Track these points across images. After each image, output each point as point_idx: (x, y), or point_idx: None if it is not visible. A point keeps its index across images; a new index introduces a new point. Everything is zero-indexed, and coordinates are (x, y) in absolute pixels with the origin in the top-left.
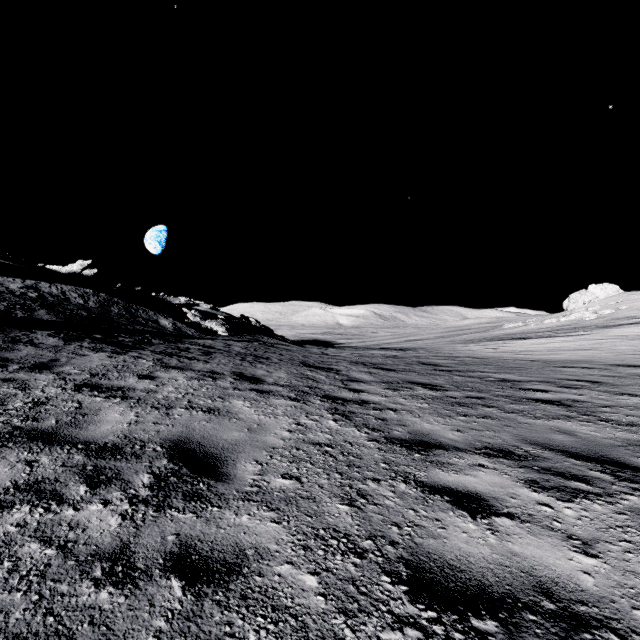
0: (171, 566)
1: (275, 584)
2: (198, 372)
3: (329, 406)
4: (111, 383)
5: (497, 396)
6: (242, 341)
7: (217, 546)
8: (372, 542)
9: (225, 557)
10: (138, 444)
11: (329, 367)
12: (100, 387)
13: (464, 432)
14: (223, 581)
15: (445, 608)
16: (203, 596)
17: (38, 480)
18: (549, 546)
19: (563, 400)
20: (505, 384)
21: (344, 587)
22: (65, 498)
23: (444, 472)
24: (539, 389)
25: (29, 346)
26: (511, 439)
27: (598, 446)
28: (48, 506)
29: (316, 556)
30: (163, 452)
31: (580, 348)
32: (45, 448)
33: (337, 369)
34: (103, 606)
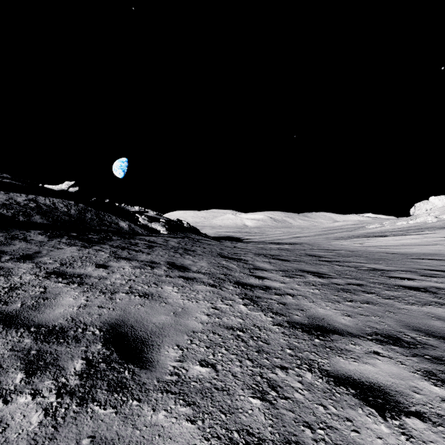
0: None
1: None
2: (141, 262)
3: (240, 291)
4: (74, 271)
5: (373, 283)
6: (177, 237)
7: None
8: None
9: None
10: (81, 327)
11: (239, 258)
12: (64, 274)
13: (353, 317)
14: None
15: None
16: None
17: None
18: None
19: (428, 287)
20: (376, 273)
21: None
22: None
23: (344, 360)
24: (405, 277)
25: (22, 242)
26: (395, 325)
27: None
28: None
29: None
30: (100, 336)
31: (428, 244)
32: (3, 331)
33: (245, 259)
34: None
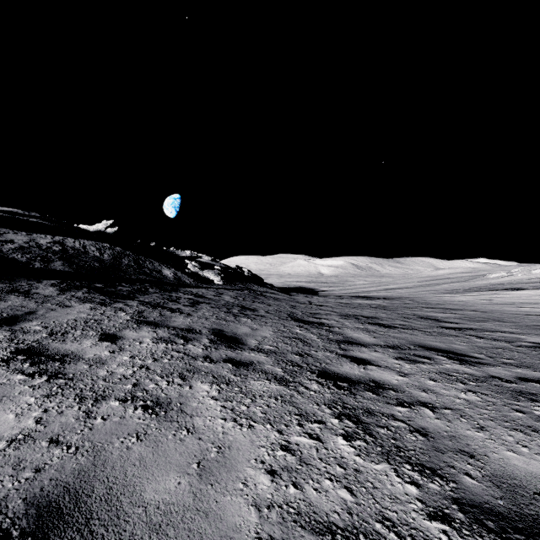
0: None
1: None
2: (172, 330)
3: (331, 396)
4: (60, 347)
5: None
6: (234, 289)
7: None
8: None
9: None
10: None
11: (319, 321)
12: (41, 354)
13: None
14: None
15: None
16: None
17: None
18: None
19: None
20: None
21: None
22: None
23: None
24: None
25: (21, 296)
26: None
27: None
28: None
29: None
30: None
31: None
32: None
33: (328, 324)
34: None
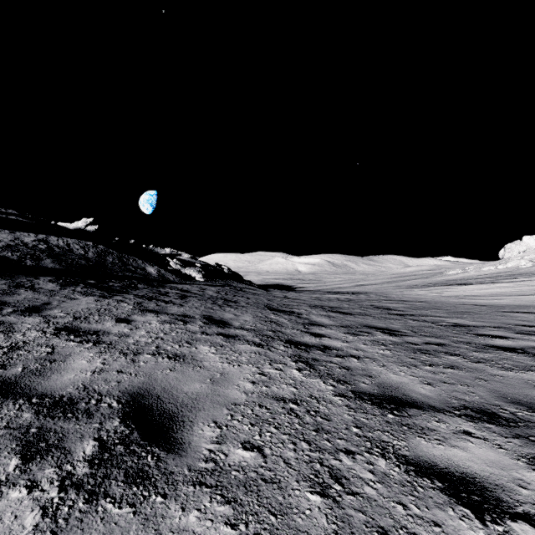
0: None
1: None
2: (171, 315)
3: (292, 352)
4: (89, 326)
5: (457, 342)
6: (215, 286)
7: None
8: None
9: None
10: (95, 398)
11: (291, 310)
12: (78, 331)
13: (435, 386)
14: None
15: None
16: None
17: None
18: None
19: (526, 348)
20: (460, 329)
21: None
22: None
23: (426, 442)
24: (497, 335)
25: (29, 290)
26: (489, 396)
27: None
28: None
29: None
30: (118, 409)
31: (522, 293)
32: None
33: (298, 312)
34: None
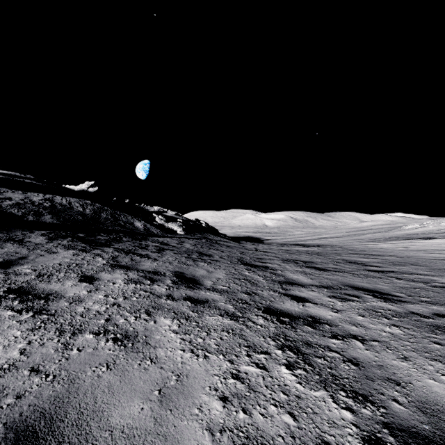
0: None
1: None
2: (141, 272)
3: (275, 329)
4: (46, 287)
5: None
6: (193, 238)
7: None
8: None
9: None
10: None
11: (264, 265)
12: (29, 293)
13: None
14: None
15: None
16: None
17: None
18: None
19: None
20: None
21: None
22: None
23: None
24: None
25: (15, 244)
26: None
27: None
28: None
29: None
30: None
31: None
32: None
33: (272, 268)
34: None
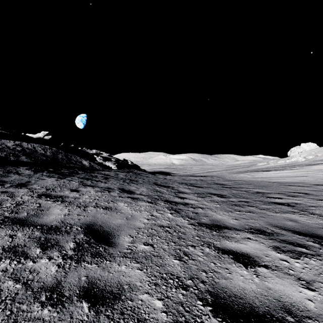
0: (83, 294)
1: (139, 305)
2: (101, 188)
3: (168, 206)
4: (56, 194)
5: (255, 201)
6: (124, 172)
7: (108, 283)
8: (192, 281)
9: (112, 289)
10: (68, 226)
11: (168, 185)
12: (50, 196)
13: (239, 220)
14: (111, 303)
15: (233, 320)
16: (100, 312)
17: (15, 245)
18: (288, 284)
19: (290, 203)
20: (259, 194)
21: (177, 307)
22: (28, 255)
23: (229, 242)
24: (277, 197)
25: (16, 174)
26: (264, 224)
27: (310, 228)
28: (19, 260)
29: (161, 289)
30: (81, 230)
31: (297, 176)
32: (20, 228)
33: (172, 186)
34: (45, 318)
